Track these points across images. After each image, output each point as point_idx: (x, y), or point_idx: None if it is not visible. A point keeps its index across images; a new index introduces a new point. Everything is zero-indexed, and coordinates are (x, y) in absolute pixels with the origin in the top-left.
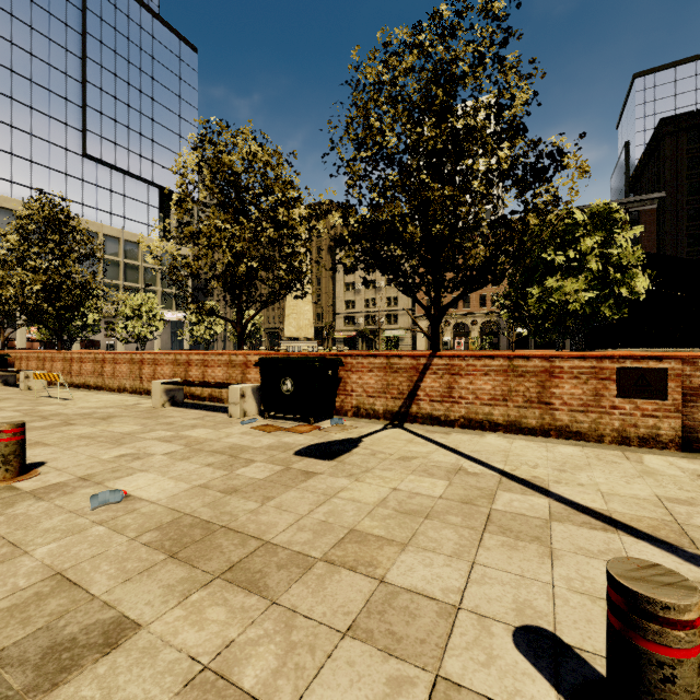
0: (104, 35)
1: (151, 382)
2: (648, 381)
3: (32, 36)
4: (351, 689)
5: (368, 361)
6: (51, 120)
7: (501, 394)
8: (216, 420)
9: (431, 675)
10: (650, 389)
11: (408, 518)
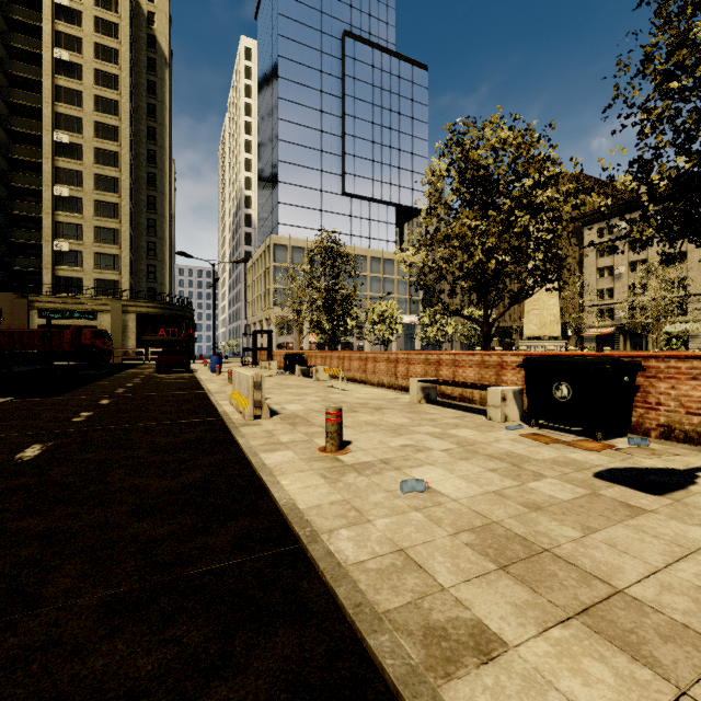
0: (356, 91)
1: (404, 379)
2: None
3: (311, 115)
4: None
5: (687, 365)
6: (323, 174)
7: None
8: (475, 422)
9: None
10: None
11: None
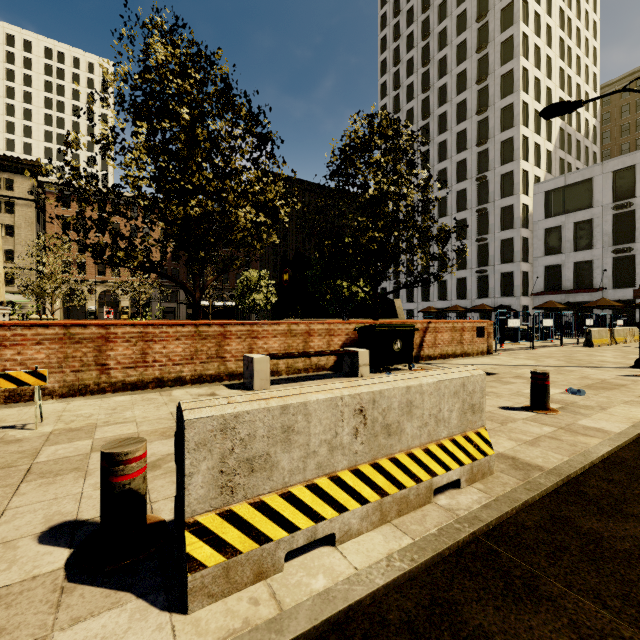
0: None
1: (135, 368)
2: (482, 331)
3: None
4: None
5: None
6: None
7: (451, 340)
8: None
9: None
10: (482, 334)
11: (566, 374)
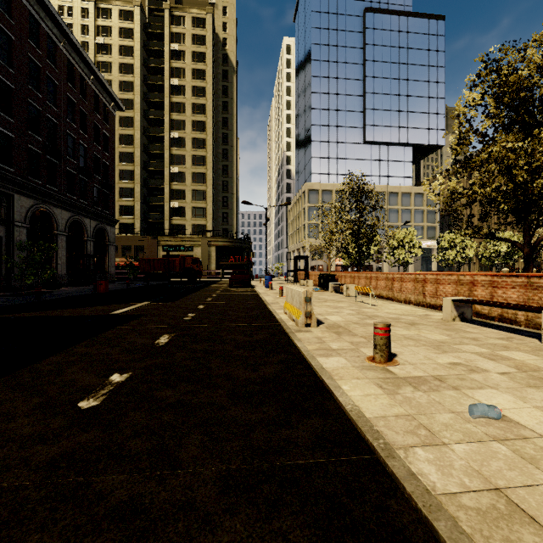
0: (375, 55)
1: (433, 297)
2: None
3: (337, 83)
4: None
5: None
6: (347, 129)
7: None
8: (528, 345)
9: None
10: None
11: None
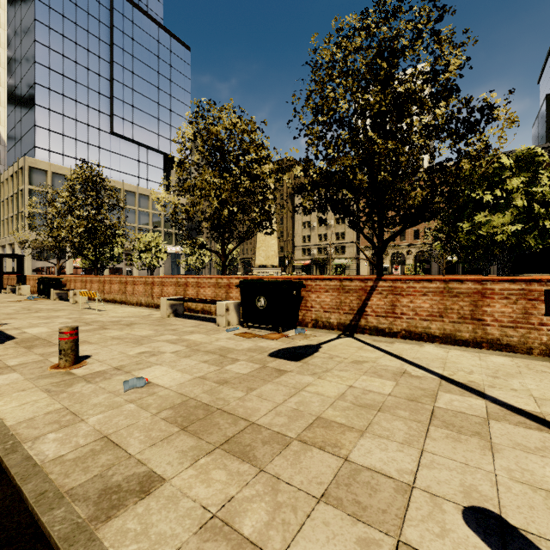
0: (125, 44)
1: (159, 298)
2: None
3: (76, 50)
4: (328, 544)
5: (324, 283)
6: (89, 109)
7: (438, 311)
8: (207, 328)
9: (393, 539)
10: None
11: (364, 411)
